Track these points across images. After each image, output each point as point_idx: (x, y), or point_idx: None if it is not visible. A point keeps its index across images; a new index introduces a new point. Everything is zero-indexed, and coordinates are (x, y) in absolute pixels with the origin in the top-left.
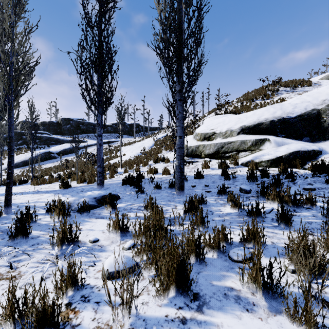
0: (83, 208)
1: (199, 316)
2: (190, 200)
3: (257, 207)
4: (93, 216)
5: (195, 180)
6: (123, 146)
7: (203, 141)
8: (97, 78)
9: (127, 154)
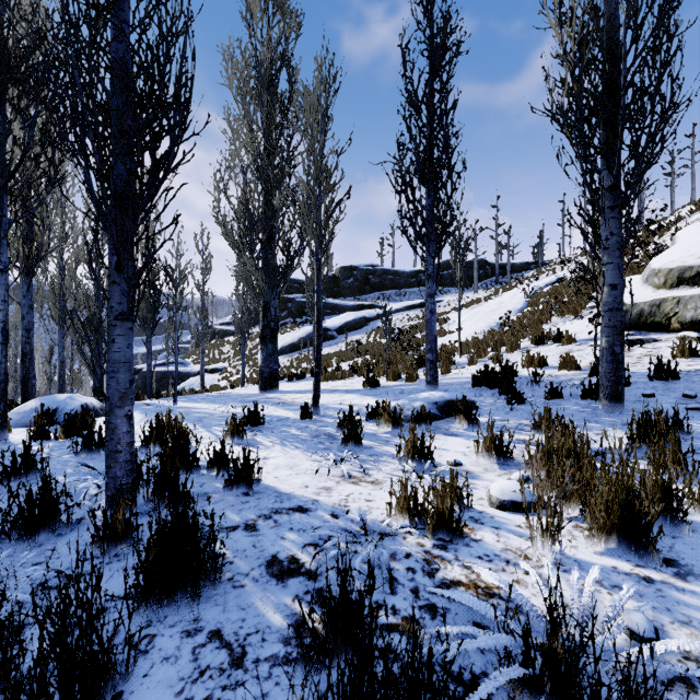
0: (421, 417)
1: (678, 583)
2: (645, 419)
3: None
4: (437, 431)
5: (651, 383)
6: (453, 311)
7: (675, 287)
8: (427, 194)
9: (464, 328)
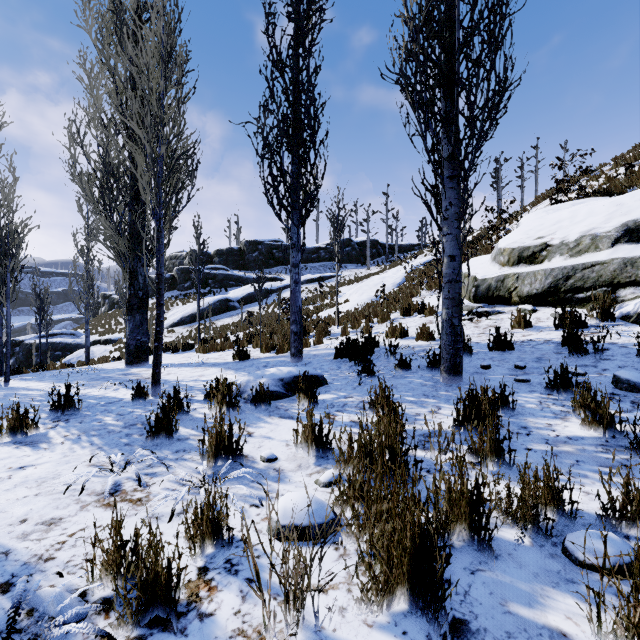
0: (260, 396)
1: None
2: (471, 398)
3: None
4: (275, 412)
5: (490, 354)
6: (345, 284)
7: (516, 265)
8: (291, 161)
9: (351, 300)
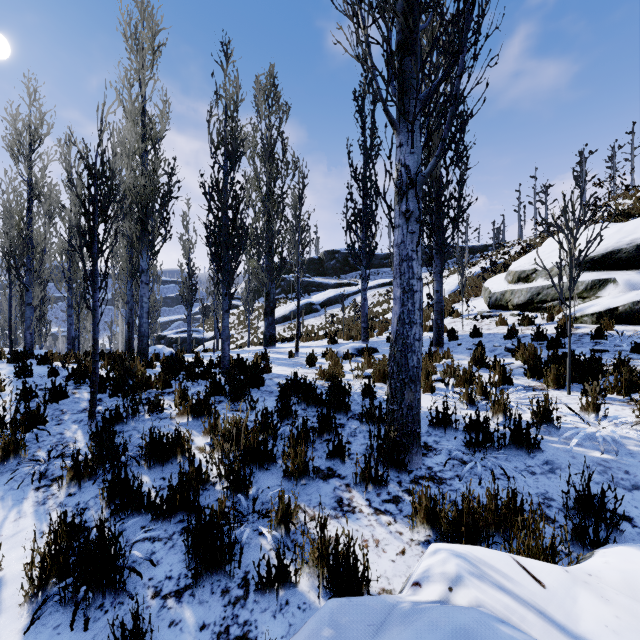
0: (347, 355)
1: None
2: (429, 351)
3: (482, 357)
4: (354, 361)
5: (469, 339)
6: None
7: (516, 283)
8: (362, 231)
9: None
